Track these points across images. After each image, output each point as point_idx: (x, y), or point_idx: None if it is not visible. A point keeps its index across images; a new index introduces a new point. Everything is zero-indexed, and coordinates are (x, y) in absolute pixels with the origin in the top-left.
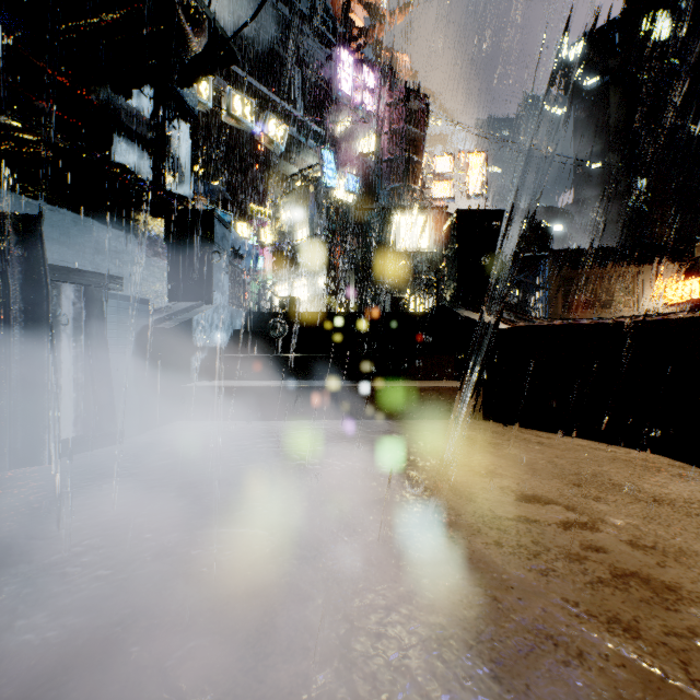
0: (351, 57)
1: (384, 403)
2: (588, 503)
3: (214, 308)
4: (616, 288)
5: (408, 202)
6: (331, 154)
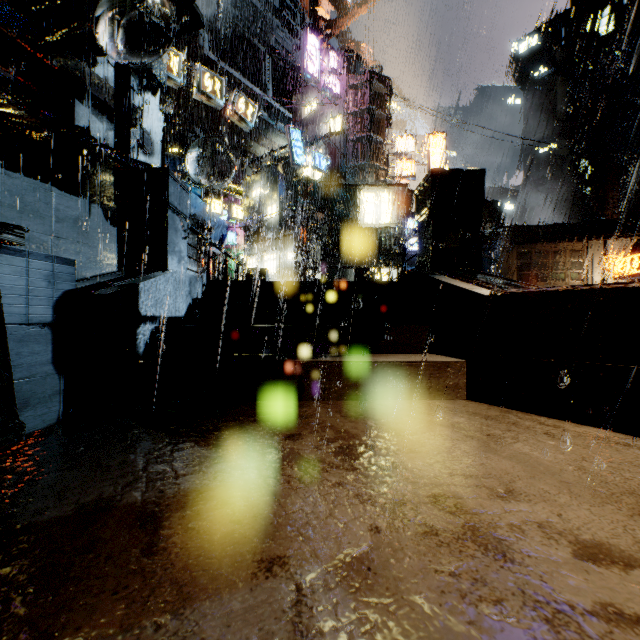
0: (318, 41)
1: (355, 380)
2: None
3: (168, 275)
4: (567, 261)
5: (372, 180)
6: (299, 133)
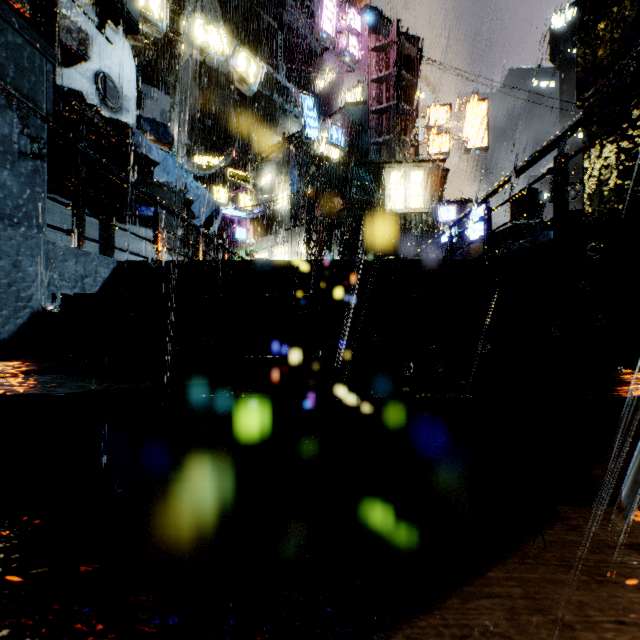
0: None
1: None
2: None
3: None
4: None
5: (399, 157)
6: (313, 101)
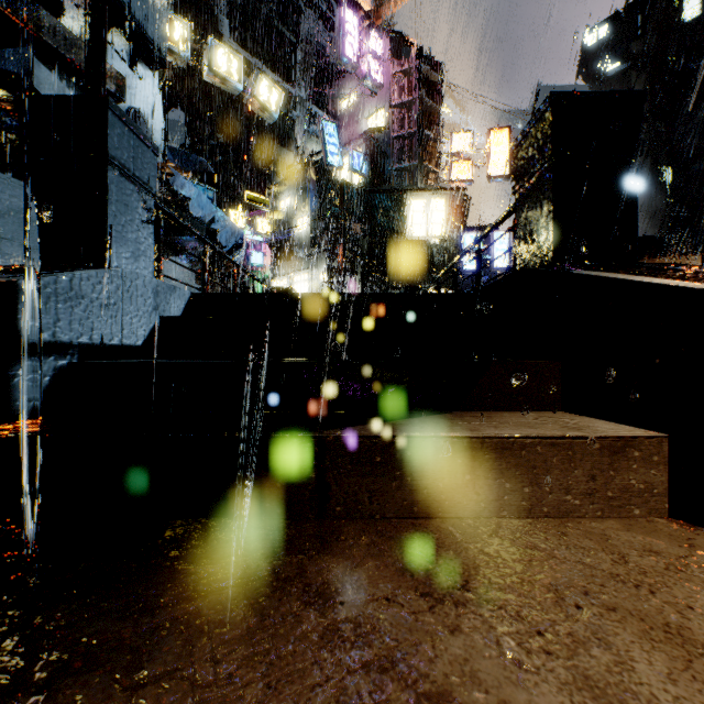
0: (357, 18)
1: (435, 475)
2: None
3: (104, 274)
4: None
5: (422, 184)
6: (334, 127)
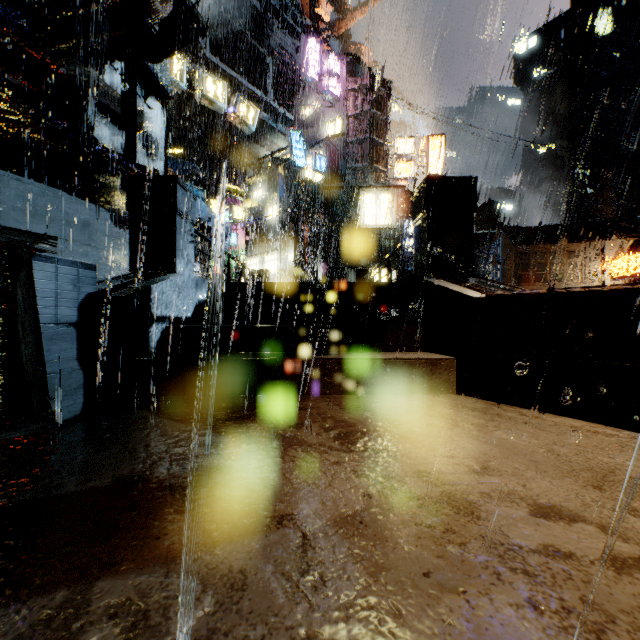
0: (318, 44)
1: (353, 376)
2: (627, 520)
3: (177, 277)
4: (565, 262)
5: (372, 181)
6: (300, 135)
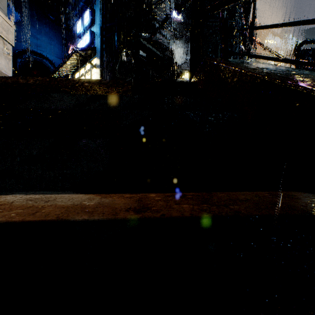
0: None
1: None
2: None
3: None
4: None
5: None
6: None
